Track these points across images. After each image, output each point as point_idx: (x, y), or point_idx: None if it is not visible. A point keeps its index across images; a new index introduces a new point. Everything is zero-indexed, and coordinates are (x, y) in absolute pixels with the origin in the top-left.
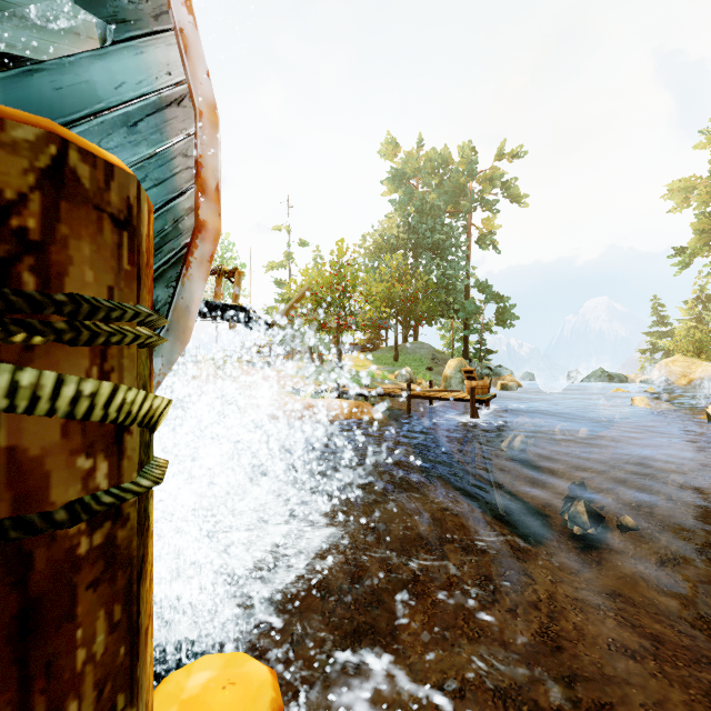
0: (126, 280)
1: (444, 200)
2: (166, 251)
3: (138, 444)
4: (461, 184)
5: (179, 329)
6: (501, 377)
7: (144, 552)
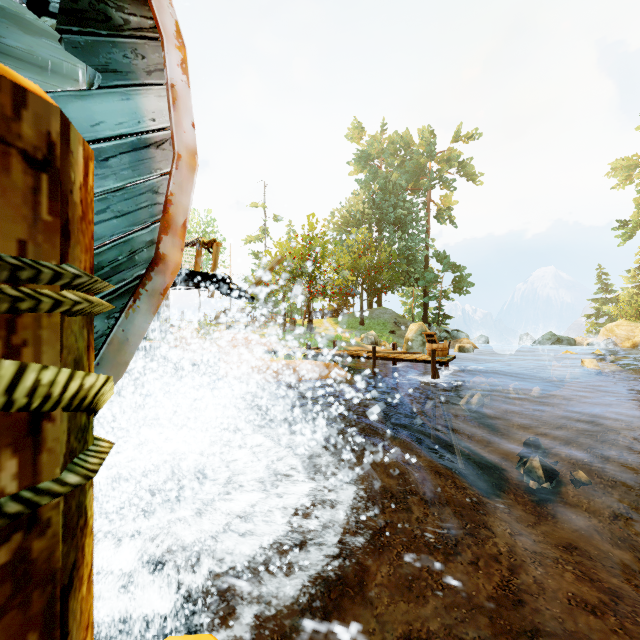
0: (45, 233)
1: (406, 179)
2: (141, 220)
3: (64, 432)
4: (421, 164)
5: (154, 295)
6: (458, 340)
7: (78, 556)
